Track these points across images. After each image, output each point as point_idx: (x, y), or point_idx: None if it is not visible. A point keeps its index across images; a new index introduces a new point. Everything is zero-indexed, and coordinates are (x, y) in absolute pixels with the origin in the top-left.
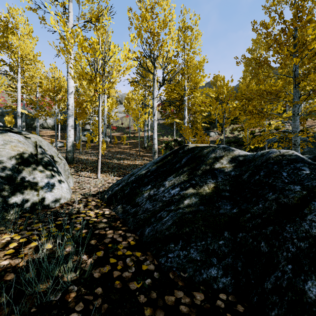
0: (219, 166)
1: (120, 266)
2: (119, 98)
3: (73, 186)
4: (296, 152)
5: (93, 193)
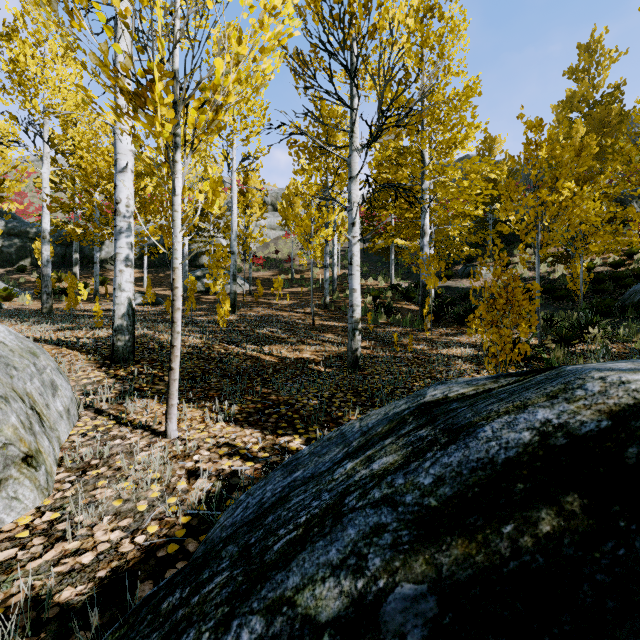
0: None
1: None
2: (271, 198)
3: (42, 504)
4: None
5: (74, 593)
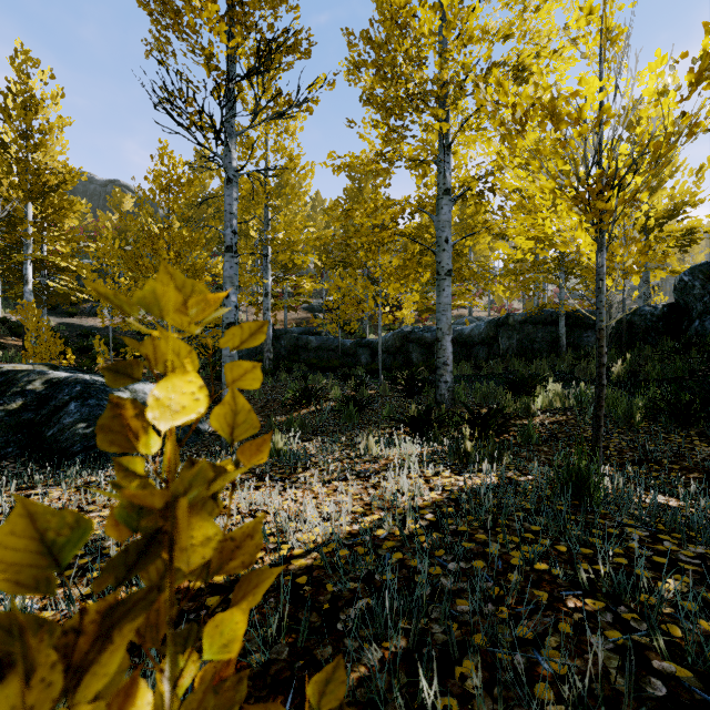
0: (32, 388)
1: None
2: None
3: None
4: (87, 377)
5: None
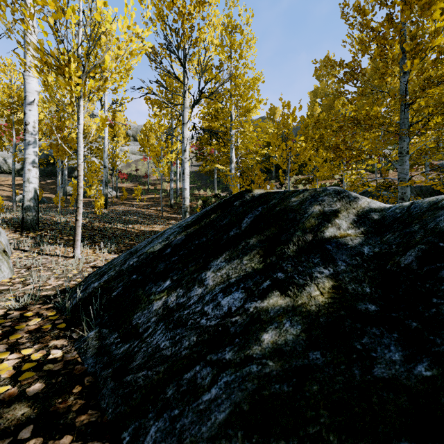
0: (334, 234)
1: None
2: (132, 132)
3: (12, 277)
4: None
5: (48, 293)
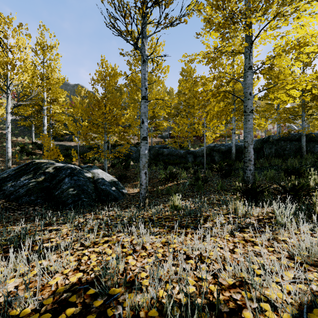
0: (48, 171)
1: (2, 205)
2: None
3: None
4: (72, 166)
5: None
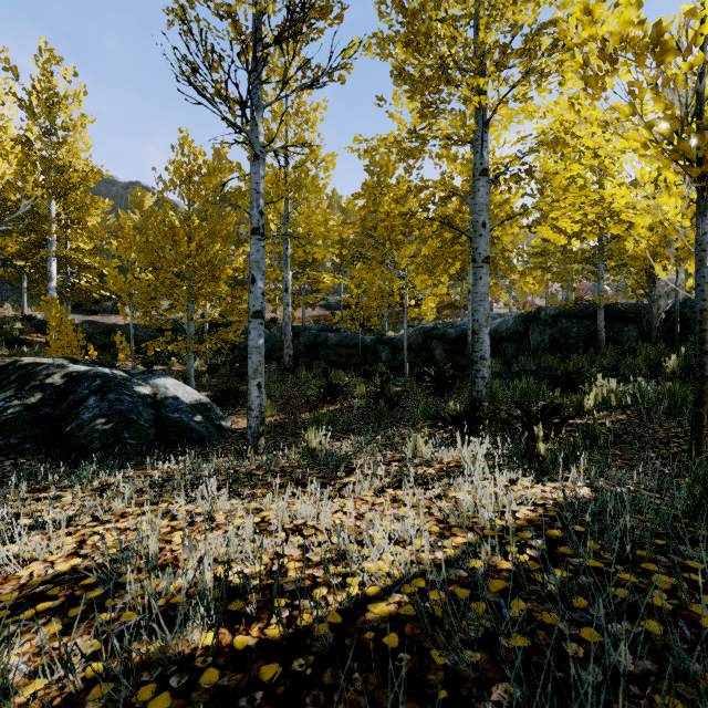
0: (51, 381)
1: None
2: None
3: None
4: (107, 370)
5: None
